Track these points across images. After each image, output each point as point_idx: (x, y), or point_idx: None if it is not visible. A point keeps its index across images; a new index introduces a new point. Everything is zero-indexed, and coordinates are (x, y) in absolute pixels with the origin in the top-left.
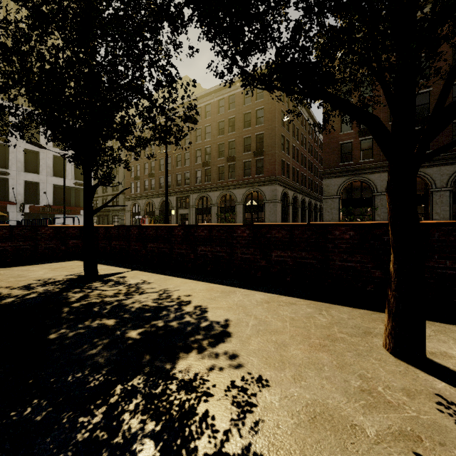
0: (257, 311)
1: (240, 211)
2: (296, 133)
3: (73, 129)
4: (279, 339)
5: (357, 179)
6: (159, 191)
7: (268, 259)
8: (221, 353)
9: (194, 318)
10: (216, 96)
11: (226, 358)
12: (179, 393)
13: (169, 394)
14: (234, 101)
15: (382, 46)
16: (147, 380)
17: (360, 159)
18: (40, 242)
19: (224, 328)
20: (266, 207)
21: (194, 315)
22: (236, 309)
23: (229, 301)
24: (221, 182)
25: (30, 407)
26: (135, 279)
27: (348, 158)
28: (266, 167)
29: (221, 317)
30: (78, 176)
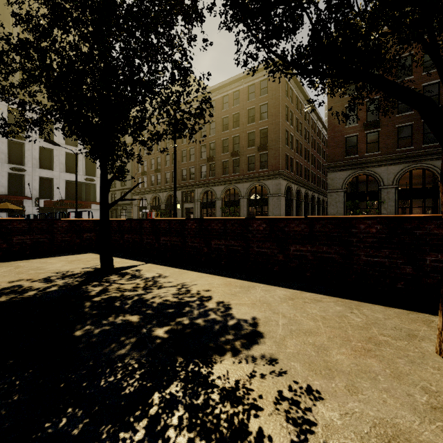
0: (283, 309)
1: (244, 205)
2: (299, 128)
3: (92, 123)
4: (317, 341)
5: (362, 173)
6: (165, 186)
7: (286, 253)
8: (257, 356)
9: (219, 316)
10: (221, 93)
11: (264, 362)
12: (223, 405)
13: (213, 406)
14: (238, 97)
15: (437, 19)
16: (185, 387)
17: (366, 152)
18: (56, 235)
19: (253, 327)
20: (270, 201)
21: (219, 312)
22: (260, 306)
23: (251, 297)
24: (225, 176)
25: (65, 417)
26: (150, 273)
27: (352, 152)
28: (270, 161)
29: (248, 315)
30: (88, 172)
